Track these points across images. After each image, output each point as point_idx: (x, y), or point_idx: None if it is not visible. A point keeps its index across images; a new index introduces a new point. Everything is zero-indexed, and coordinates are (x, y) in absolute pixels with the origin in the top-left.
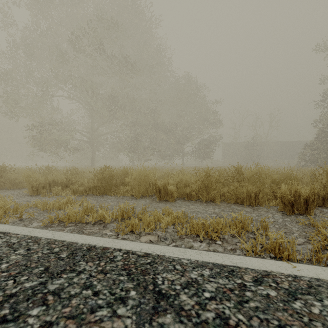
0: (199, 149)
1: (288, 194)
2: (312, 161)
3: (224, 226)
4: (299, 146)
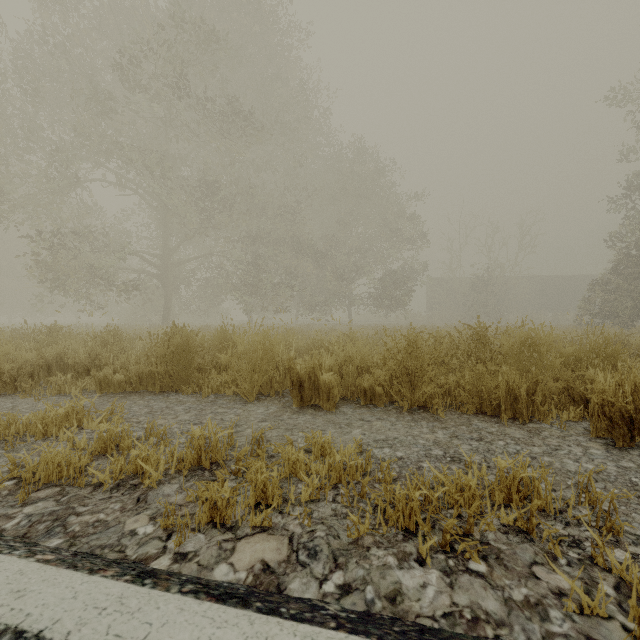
0: (381, 290)
1: (615, 395)
2: (605, 315)
3: (478, 498)
4: (575, 285)
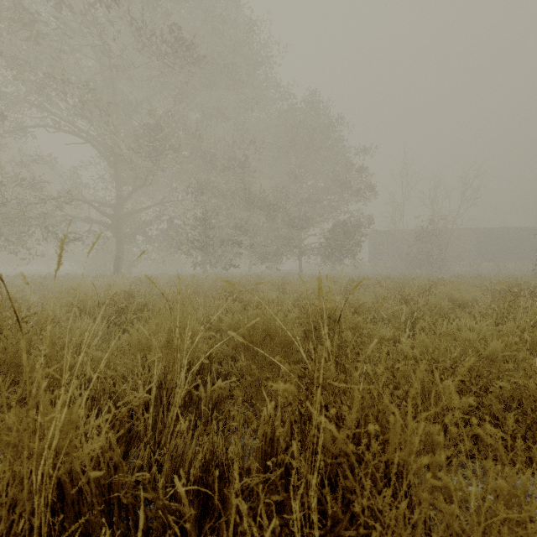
0: (331, 240)
1: None
2: None
3: None
4: (510, 236)
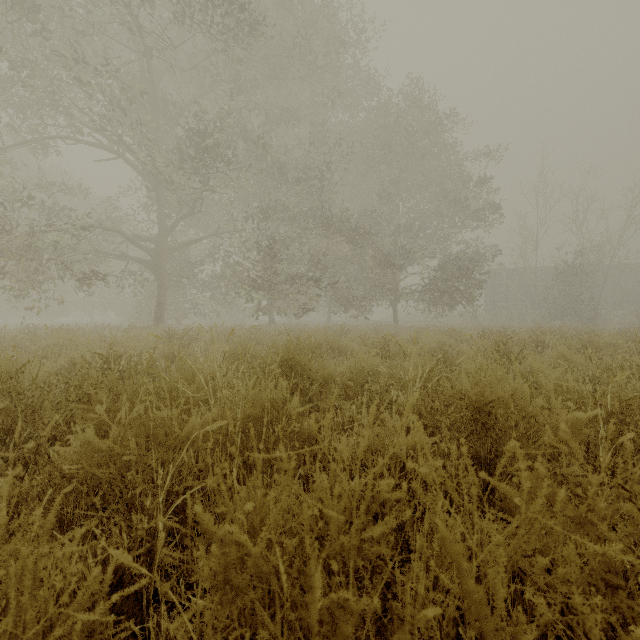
0: (439, 281)
1: None
2: None
3: None
4: None
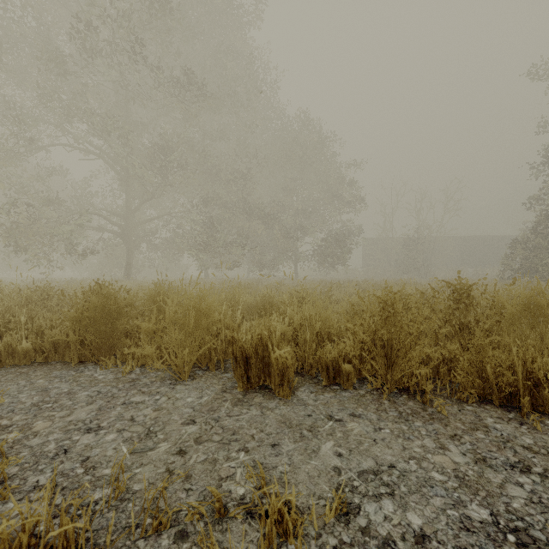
0: (324, 248)
1: None
2: (525, 270)
3: None
4: (491, 244)
